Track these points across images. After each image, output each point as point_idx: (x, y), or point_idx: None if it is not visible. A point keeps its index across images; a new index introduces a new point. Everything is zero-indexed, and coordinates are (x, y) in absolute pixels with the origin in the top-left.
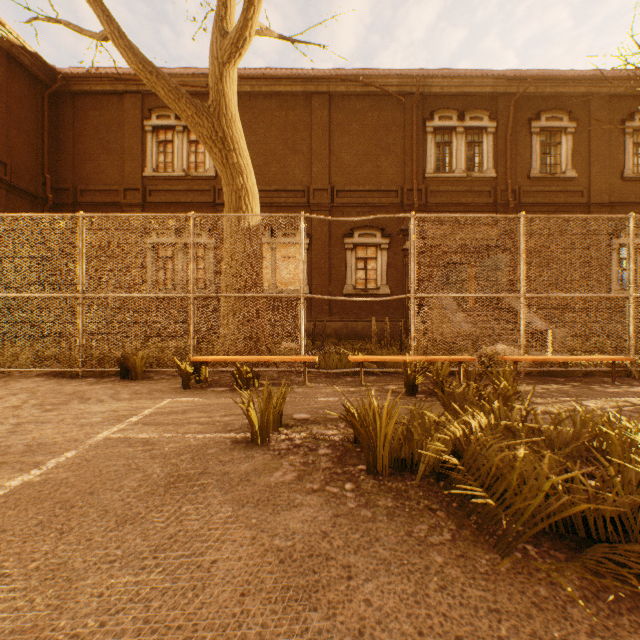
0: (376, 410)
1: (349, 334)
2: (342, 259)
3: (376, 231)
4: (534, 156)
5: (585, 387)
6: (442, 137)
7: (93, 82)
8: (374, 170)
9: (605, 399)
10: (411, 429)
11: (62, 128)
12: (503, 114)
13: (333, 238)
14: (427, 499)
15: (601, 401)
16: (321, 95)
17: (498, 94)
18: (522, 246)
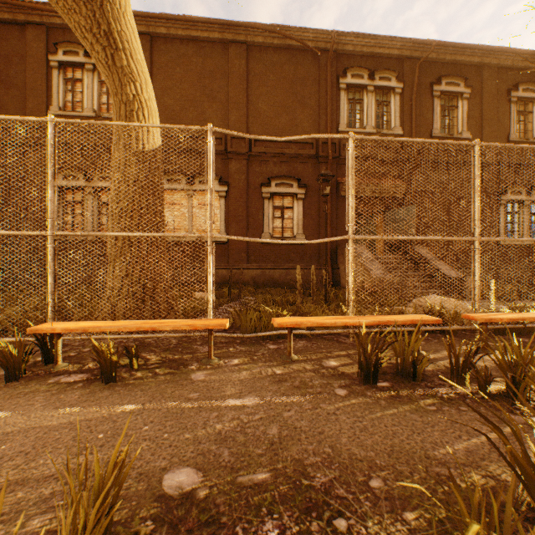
0: None
1: (266, 281)
2: (260, 208)
3: (293, 181)
4: (435, 117)
5: None
6: (353, 96)
7: None
8: (291, 122)
9: None
10: None
11: None
12: (409, 76)
13: (251, 187)
14: None
15: None
16: (239, 44)
17: (404, 57)
18: (477, 180)
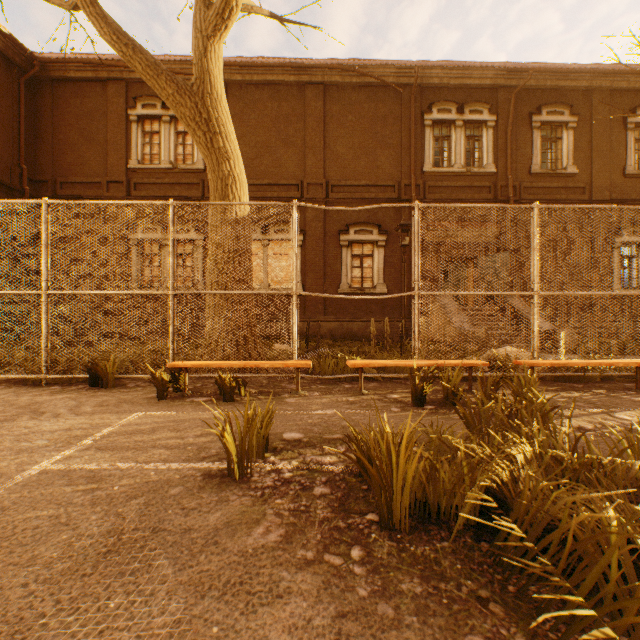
0: (391, 442)
1: (345, 335)
2: (337, 257)
3: (373, 227)
4: (535, 151)
5: (609, 395)
6: (440, 131)
7: (74, 68)
8: (370, 164)
9: (639, 410)
10: (436, 465)
11: (41, 116)
12: (503, 107)
13: (328, 235)
14: (470, 578)
15: (636, 413)
16: (315, 85)
17: (498, 87)
18: (536, 239)
